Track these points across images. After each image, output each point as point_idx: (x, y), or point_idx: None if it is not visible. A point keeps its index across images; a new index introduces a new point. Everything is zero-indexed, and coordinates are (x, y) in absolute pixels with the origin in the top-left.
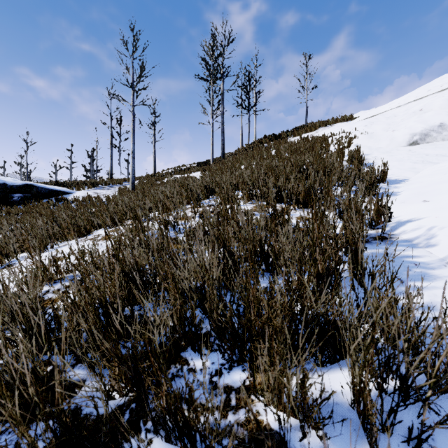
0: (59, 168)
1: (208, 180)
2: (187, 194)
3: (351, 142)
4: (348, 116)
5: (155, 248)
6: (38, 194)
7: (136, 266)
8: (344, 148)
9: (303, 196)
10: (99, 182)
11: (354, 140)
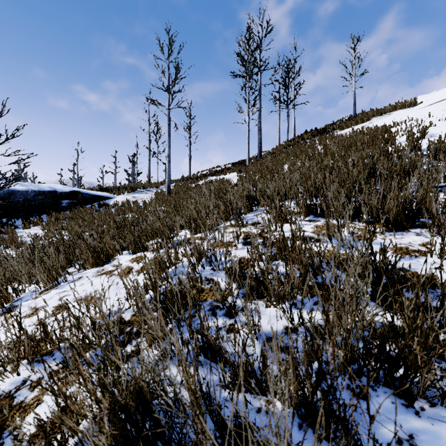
0: (106, 173)
1: (248, 187)
2: (226, 208)
3: (425, 131)
4: (410, 101)
5: (176, 351)
6: (83, 200)
7: (141, 391)
8: (421, 140)
9: (394, 213)
10: (137, 186)
11: (429, 129)
